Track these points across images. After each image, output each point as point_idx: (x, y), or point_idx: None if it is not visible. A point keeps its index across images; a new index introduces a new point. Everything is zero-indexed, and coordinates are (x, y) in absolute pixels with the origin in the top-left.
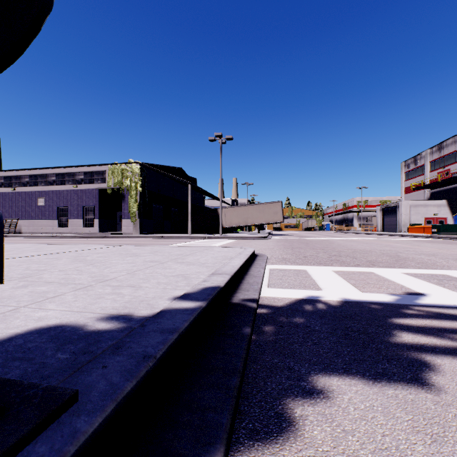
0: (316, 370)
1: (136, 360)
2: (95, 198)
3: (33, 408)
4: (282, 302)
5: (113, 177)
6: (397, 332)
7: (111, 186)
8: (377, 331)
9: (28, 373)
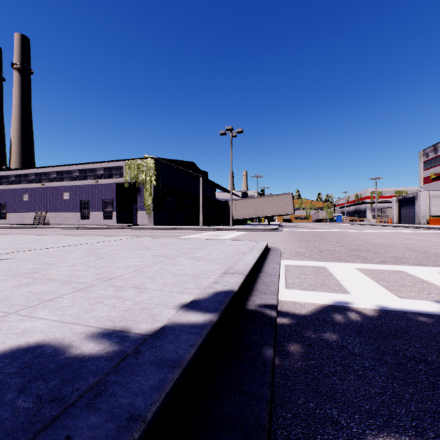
0: (373, 428)
1: (115, 424)
2: (113, 192)
3: None
4: (305, 309)
5: (129, 172)
6: None
7: (127, 180)
8: None
9: None
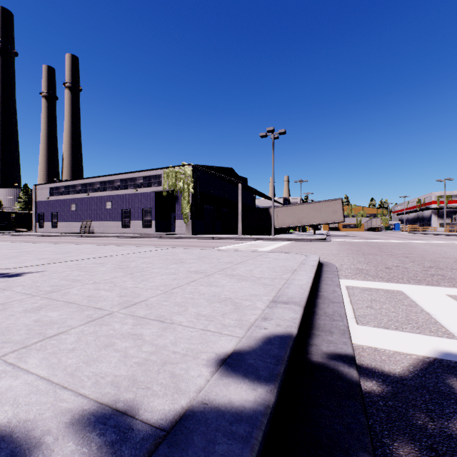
0: None
1: None
2: (152, 201)
3: None
4: (398, 364)
5: (167, 180)
6: None
7: (166, 188)
8: None
9: None
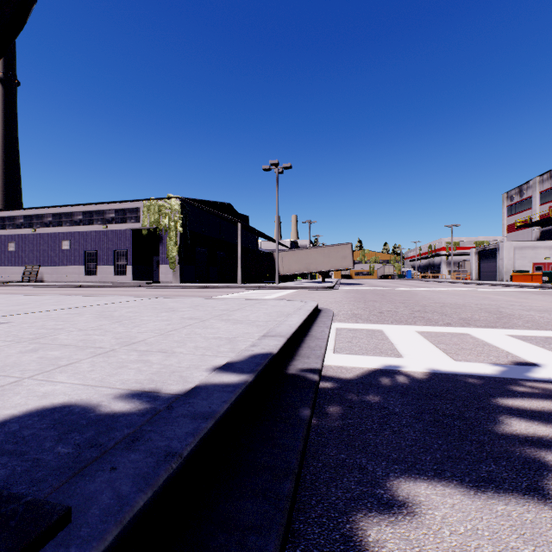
0: (397, 471)
1: (155, 459)
2: (128, 241)
3: (6, 536)
4: (351, 373)
5: (148, 215)
6: (504, 418)
7: (146, 225)
8: (477, 416)
9: (16, 475)
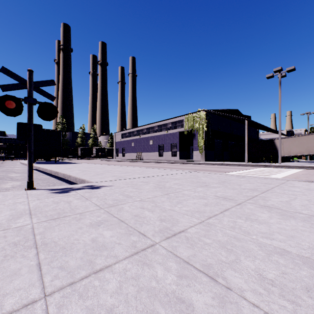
0: None
1: None
2: (177, 138)
3: None
4: None
5: (187, 123)
6: None
7: (186, 129)
8: None
9: None
